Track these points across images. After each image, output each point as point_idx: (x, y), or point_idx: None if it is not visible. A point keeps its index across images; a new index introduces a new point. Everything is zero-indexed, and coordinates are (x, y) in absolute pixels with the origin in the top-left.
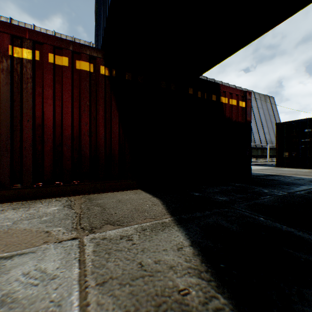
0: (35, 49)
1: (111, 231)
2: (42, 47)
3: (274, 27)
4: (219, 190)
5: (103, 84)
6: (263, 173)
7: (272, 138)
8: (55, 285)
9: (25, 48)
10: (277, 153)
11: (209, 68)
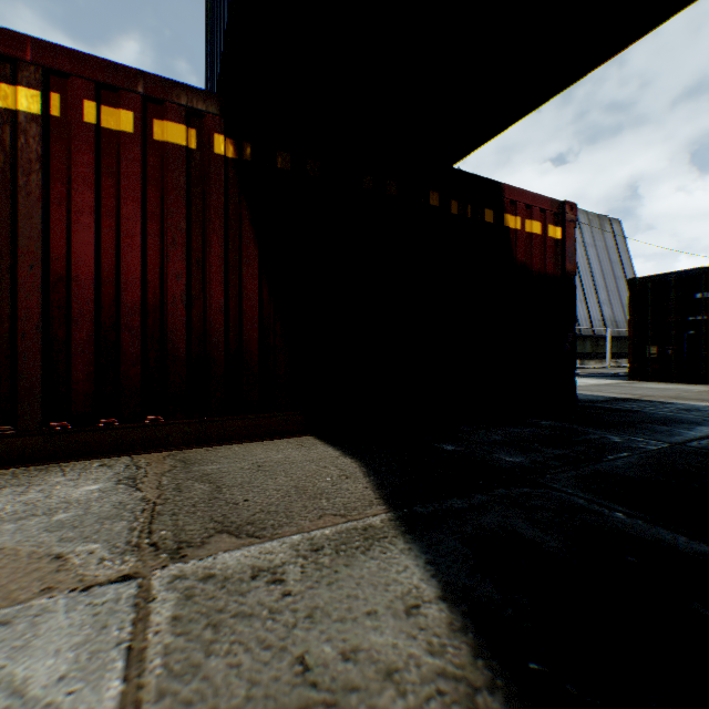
0: (49, 90)
1: (229, 553)
2: (67, 85)
3: (641, 36)
4: (504, 437)
5: (221, 179)
6: (602, 394)
7: (618, 315)
8: None
9: (24, 85)
10: (632, 348)
11: (478, 144)
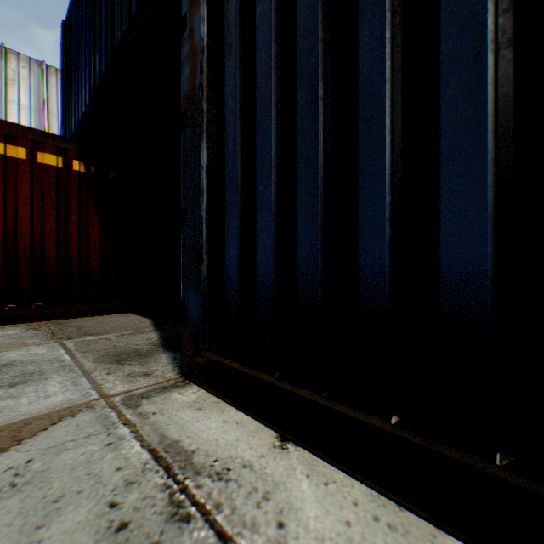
0: None
1: (91, 337)
2: None
3: None
4: None
5: (78, 183)
6: None
7: None
8: (50, 355)
9: None
10: None
11: None
